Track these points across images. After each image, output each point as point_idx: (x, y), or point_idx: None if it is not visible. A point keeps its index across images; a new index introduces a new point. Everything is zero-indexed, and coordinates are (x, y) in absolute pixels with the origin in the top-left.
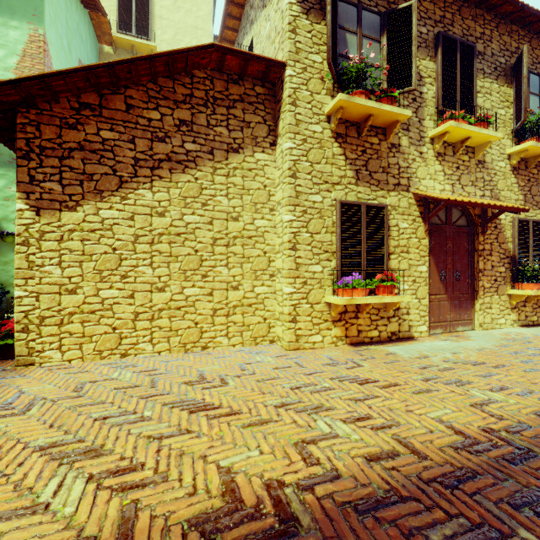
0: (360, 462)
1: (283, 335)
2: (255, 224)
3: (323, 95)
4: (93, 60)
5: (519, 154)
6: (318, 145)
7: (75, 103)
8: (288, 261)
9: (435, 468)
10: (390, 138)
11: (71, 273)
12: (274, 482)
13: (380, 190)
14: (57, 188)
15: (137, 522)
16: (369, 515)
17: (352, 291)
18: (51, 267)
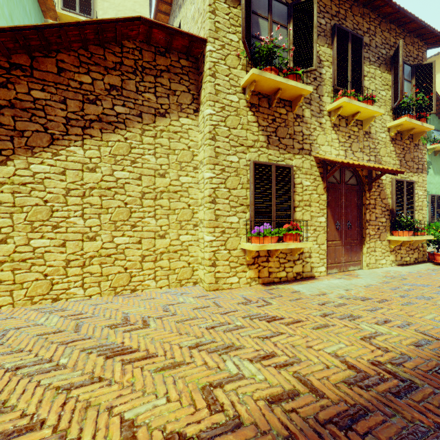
0: (262, 406)
1: (204, 277)
2: (180, 181)
3: (239, 70)
4: None
5: (396, 128)
6: (235, 113)
7: (5, 63)
8: (208, 213)
9: (331, 407)
10: (295, 110)
11: (1, 224)
12: (175, 435)
13: (288, 153)
14: None
15: None
16: None
17: (263, 239)
18: None
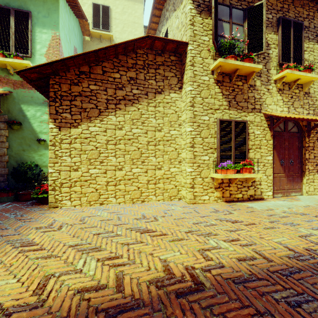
0: (235, 261)
1: (186, 195)
2: (170, 133)
3: (209, 59)
4: (80, 45)
5: None
6: (206, 88)
7: (77, 71)
8: (189, 154)
9: (277, 266)
10: (249, 82)
11: (75, 160)
12: (189, 267)
13: (243, 112)
14: (69, 116)
15: (124, 280)
16: (240, 285)
17: (226, 171)
18: (65, 157)
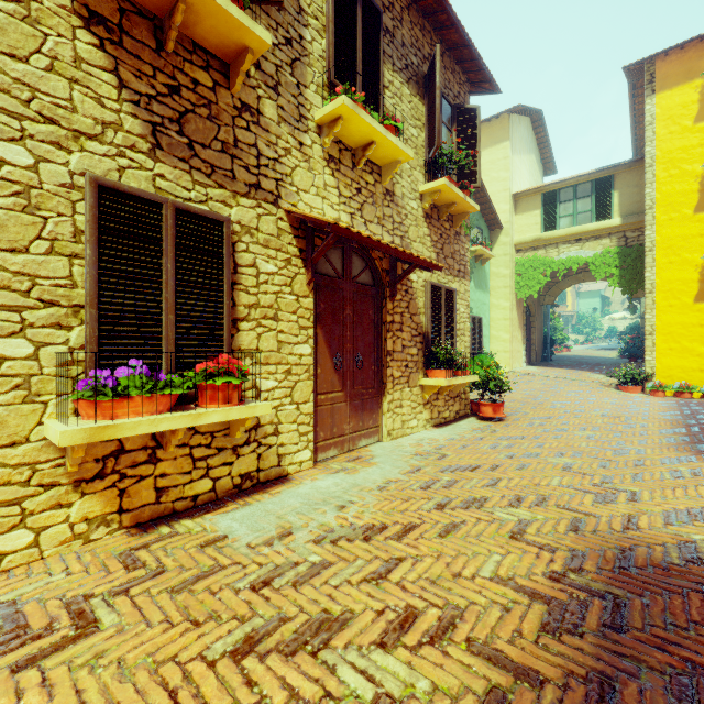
0: None
1: None
2: None
3: None
4: None
5: (432, 195)
6: (18, 8)
7: None
8: None
9: None
10: (236, 86)
11: None
12: None
13: (217, 186)
14: None
15: None
16: None
17: (111, 406)
18: None
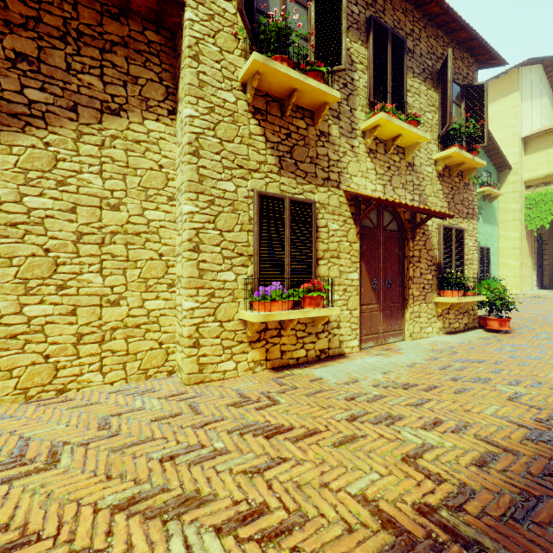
0: None
1: (182, 364)
2: (145, 216)
3: (237, 56)
4: None
5: (444, 161)
6: (230, 118)
7: None
8: (187, 267)
9: None
10: (318, 124)
11: None
12: None
13: (308, 183)
14: None
15: None
16: None
17: (270, 304)
18: None
